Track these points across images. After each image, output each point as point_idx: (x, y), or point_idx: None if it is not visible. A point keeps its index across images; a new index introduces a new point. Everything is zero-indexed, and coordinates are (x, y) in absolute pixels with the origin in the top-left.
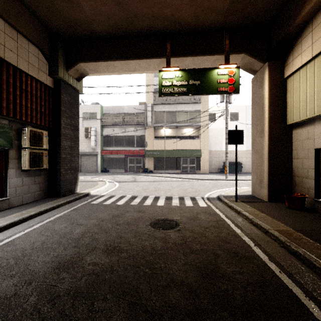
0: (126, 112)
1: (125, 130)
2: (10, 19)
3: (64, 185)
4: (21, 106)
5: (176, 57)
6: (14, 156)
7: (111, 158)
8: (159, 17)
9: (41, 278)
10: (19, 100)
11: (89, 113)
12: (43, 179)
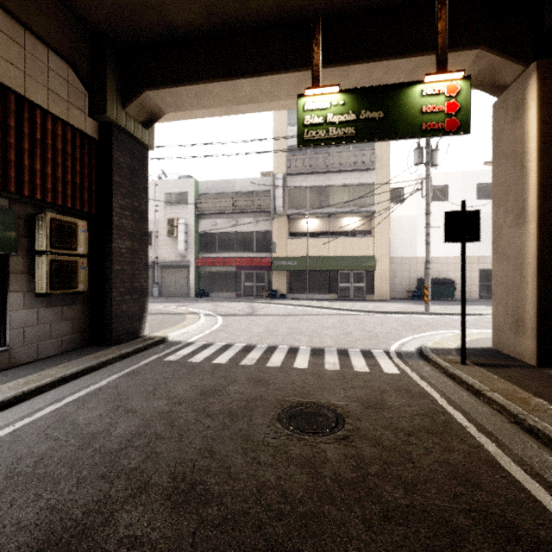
0: (239, 191)
1: (237, 222)
2: (7, 1)
3: (120, 322)
4: (34, 172)
5: (333, 67)
6: (20, 267)
7: (213, 272)
8: None
9: None
10: (30, 160)
11: (174, 194)
12: (79, 311)
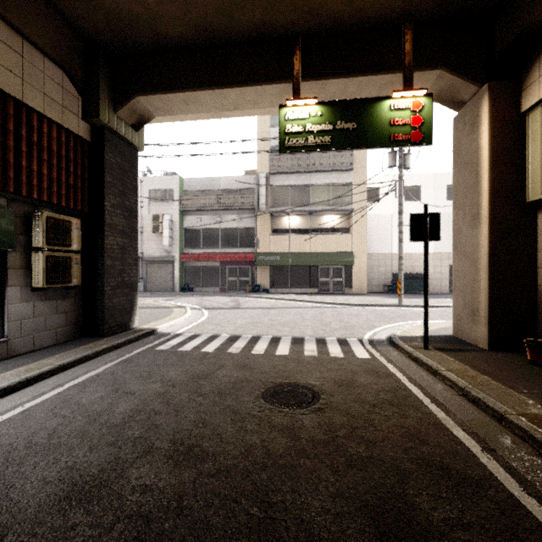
0: (223, 188)
1: (221, 218)
2: (8, 13)
3: (111, 315)
4: (31, 173)
5: (312, 81)
6: (17, 263)
7: (198, 267)
8: (280, 5)
9: (29, 524)
10: (27, 161)
11: (159, 191)
12: (72, 304)
